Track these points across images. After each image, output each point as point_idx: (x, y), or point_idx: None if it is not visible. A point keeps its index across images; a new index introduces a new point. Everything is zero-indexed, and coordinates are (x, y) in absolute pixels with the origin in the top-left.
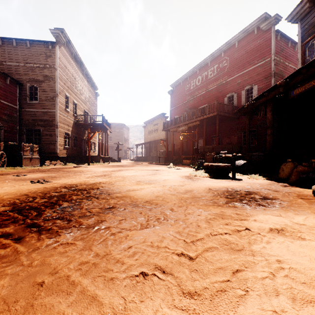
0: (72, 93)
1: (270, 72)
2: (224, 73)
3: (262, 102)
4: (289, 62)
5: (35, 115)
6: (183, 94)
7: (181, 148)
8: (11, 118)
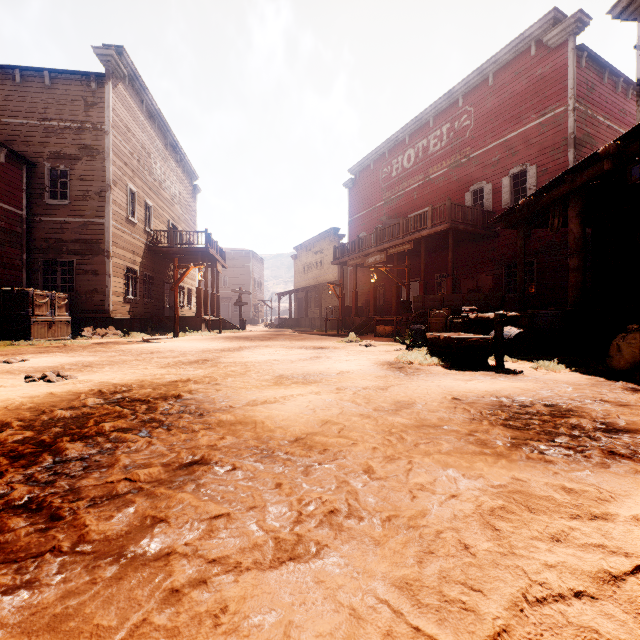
0: (143, 184)
1: (565, 137)
2: (464, 141)
3: (558, 197)
4: (604, 116)
5: (61, 230)
6: (376, 187)
7: (373, 301)
8: (9, 236)
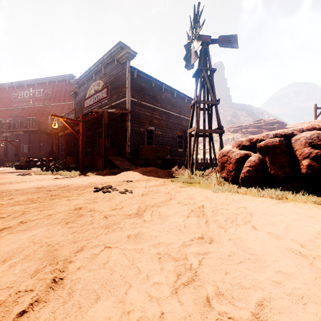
0: None
1: None
2: (49, 98)
3: (53, 133)
4: None
5: None
6: (9, 99)
7: (6, 152)
8: None
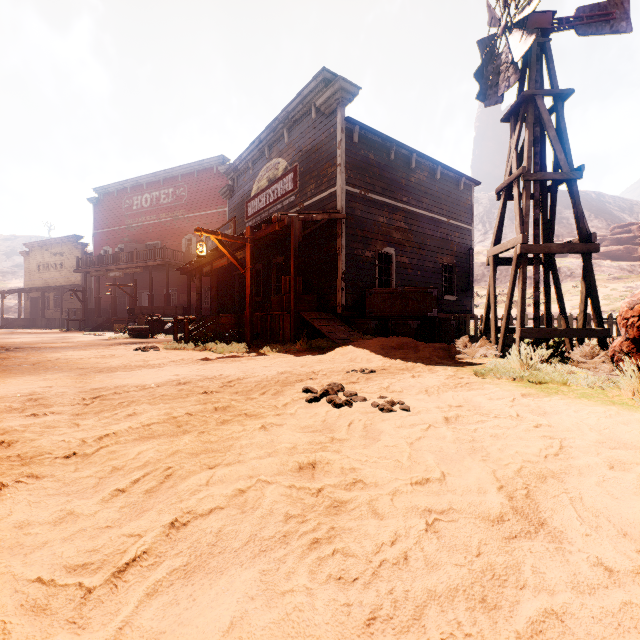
0: None
1: None
2: (182, 205)
3: (192, 269)
4: None
5: None
6: (120, 212)
7: (114, 306)
8: None
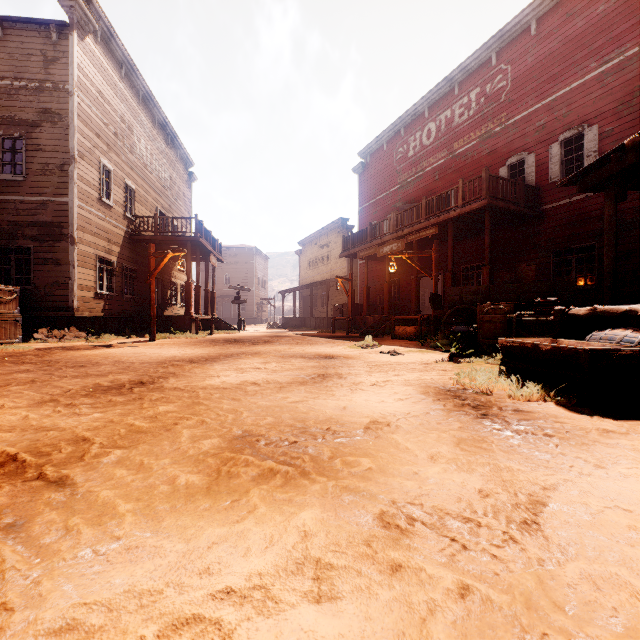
0: (121, 162)
1: (639, 85)
2: (498, 107)
3: None
4: None
5: (16, 211)
6: (389, 170)
7: (388, 298)
8: None
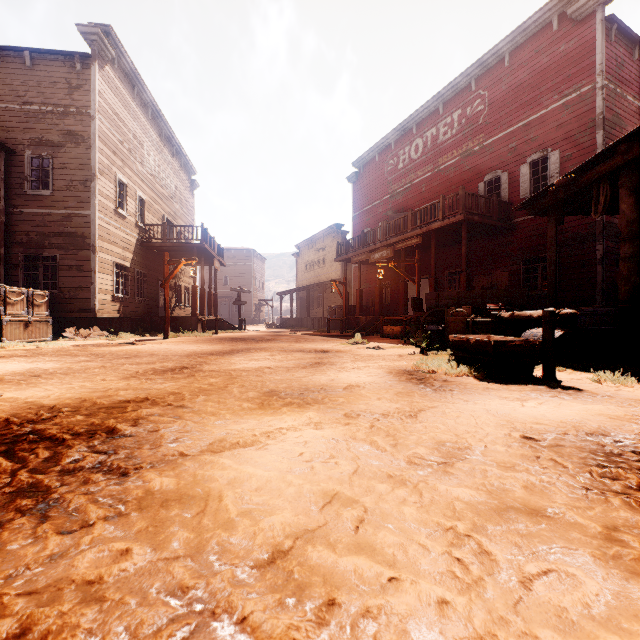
0: (134, 175)
1: (593, 118)
2: (477, 128)
3: (606, 172)
4: (634, 96)
5: (43, 223)
6: (381, 180)
7: (379, 300)
8: None
